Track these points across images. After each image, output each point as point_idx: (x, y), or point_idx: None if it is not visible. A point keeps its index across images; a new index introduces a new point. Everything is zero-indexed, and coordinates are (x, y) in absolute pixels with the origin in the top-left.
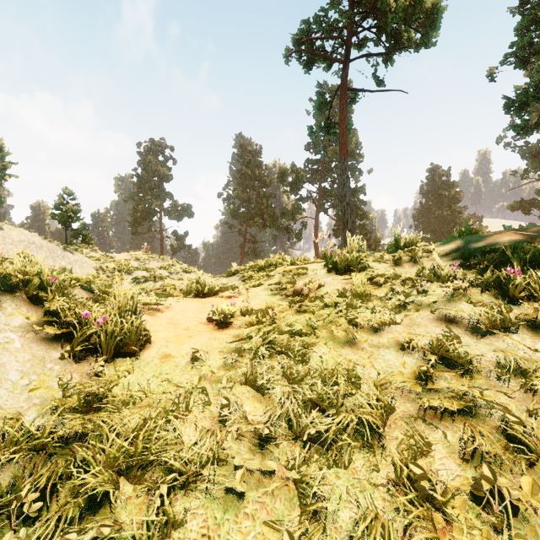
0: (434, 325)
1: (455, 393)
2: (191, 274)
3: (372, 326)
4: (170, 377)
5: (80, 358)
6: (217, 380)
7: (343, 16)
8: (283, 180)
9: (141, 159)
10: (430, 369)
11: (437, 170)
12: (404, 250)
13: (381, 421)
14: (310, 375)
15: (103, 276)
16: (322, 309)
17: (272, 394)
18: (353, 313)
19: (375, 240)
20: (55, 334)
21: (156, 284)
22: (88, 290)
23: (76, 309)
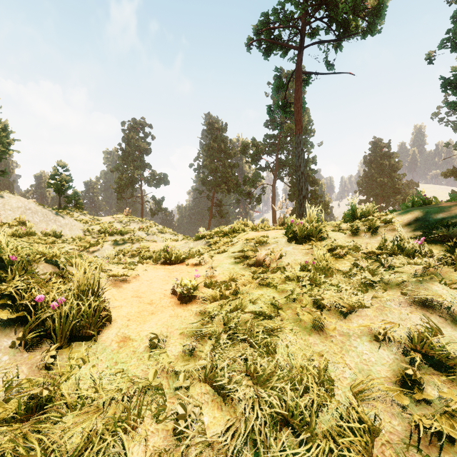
0: (408, 310)
1: (451, 410)
2: (166, 234)
3: (339, 308)
4: (126, 368)
5: (33, 344)
6: (174, 373)
7: (299, 7)
8: (245, 153)
9: (125, 136)
10: (417, 374)
11: (379, 142)
12: (361, 219)
13: (368, 453)
14: (276, 376)
15: (88, 237)
16: (285, 282)
17: (234, 398)
18: (317, 289)
19: (325, 204)
20: (9, 318)
21: (133, 246)
22: (55, 264)
23: (32, 291)
